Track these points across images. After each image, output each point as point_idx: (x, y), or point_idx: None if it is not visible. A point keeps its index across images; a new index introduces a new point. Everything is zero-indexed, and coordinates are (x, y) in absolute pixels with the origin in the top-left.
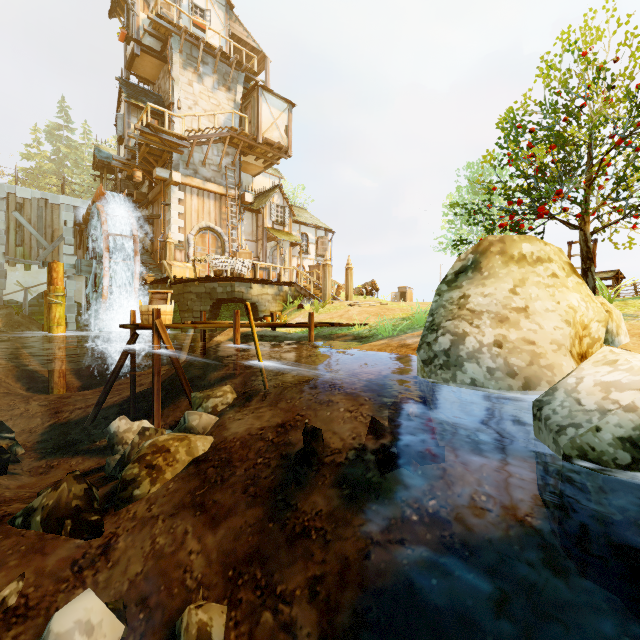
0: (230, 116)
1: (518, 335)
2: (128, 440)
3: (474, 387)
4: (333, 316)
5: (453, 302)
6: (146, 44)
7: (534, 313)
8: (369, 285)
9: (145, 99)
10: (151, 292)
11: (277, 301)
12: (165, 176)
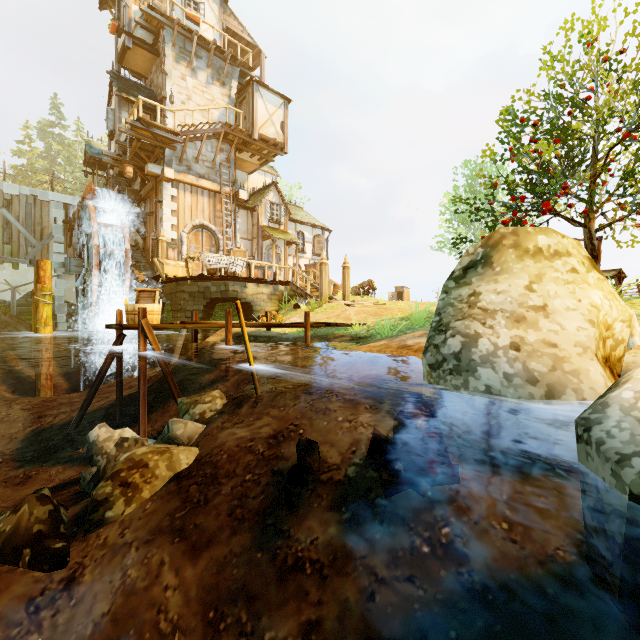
0: (224, 112)
1: (537, 336)
2: (108, 450)
3: (489, 395)
4: (330, 316)
5: (462, 300)
6: (138, 36)
7: (554, 312)
8: (366, 284)
9: (137, 93)
10: (138, 290)
11: (272, 301)
12: (157, 172)
